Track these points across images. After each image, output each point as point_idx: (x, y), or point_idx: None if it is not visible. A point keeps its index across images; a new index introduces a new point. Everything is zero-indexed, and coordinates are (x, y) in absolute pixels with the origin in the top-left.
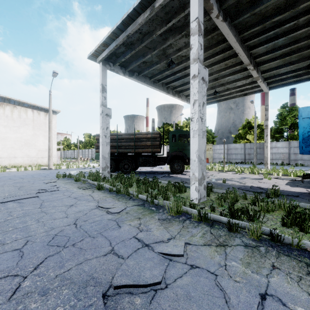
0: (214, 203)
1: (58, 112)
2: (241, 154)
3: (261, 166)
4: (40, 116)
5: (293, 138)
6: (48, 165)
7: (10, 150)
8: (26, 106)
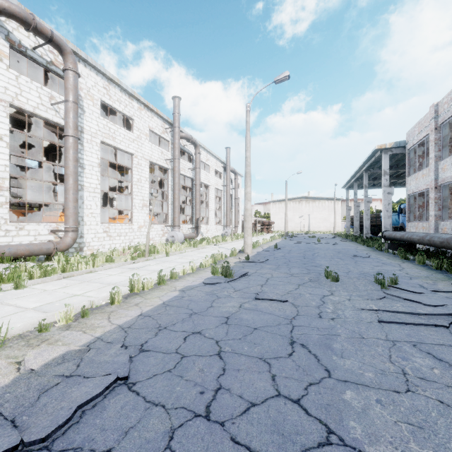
0: None
1: (342, 199)
2: None
3: None
4: (331, 203)
5: None
6: (333, 231)
7: (318, 224)
8: (325, 199)
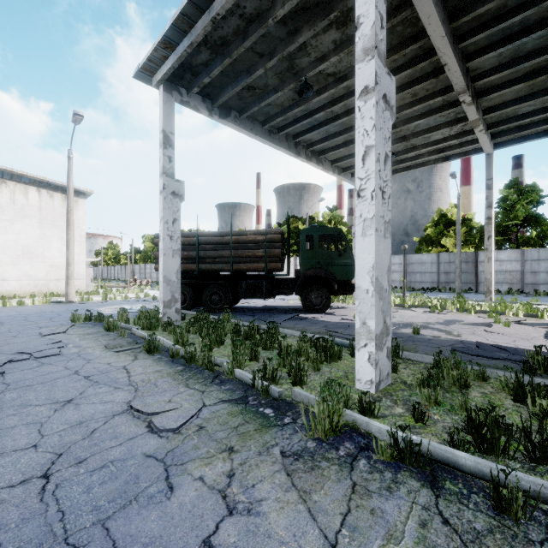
0: (413, 393)
1: (90, 193)
2: (432, 273)
3: (472, 296)
4: (53, 200)
5: (529, 243)
6: (66, 295)
7: None
8: (27, 181)
